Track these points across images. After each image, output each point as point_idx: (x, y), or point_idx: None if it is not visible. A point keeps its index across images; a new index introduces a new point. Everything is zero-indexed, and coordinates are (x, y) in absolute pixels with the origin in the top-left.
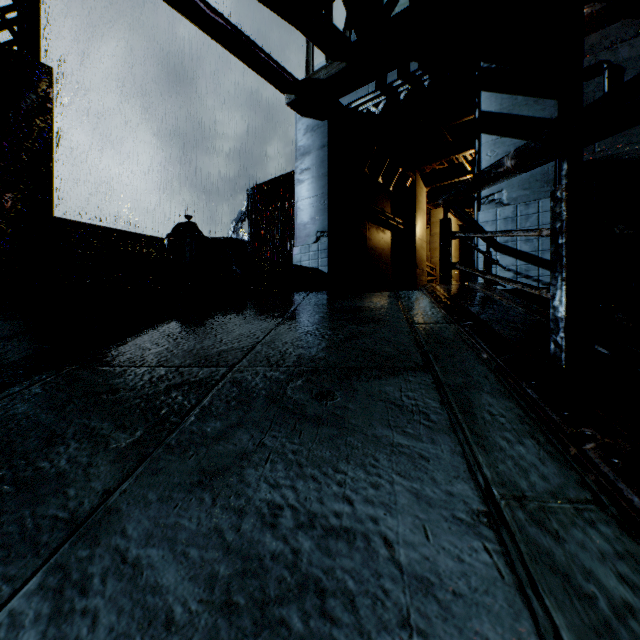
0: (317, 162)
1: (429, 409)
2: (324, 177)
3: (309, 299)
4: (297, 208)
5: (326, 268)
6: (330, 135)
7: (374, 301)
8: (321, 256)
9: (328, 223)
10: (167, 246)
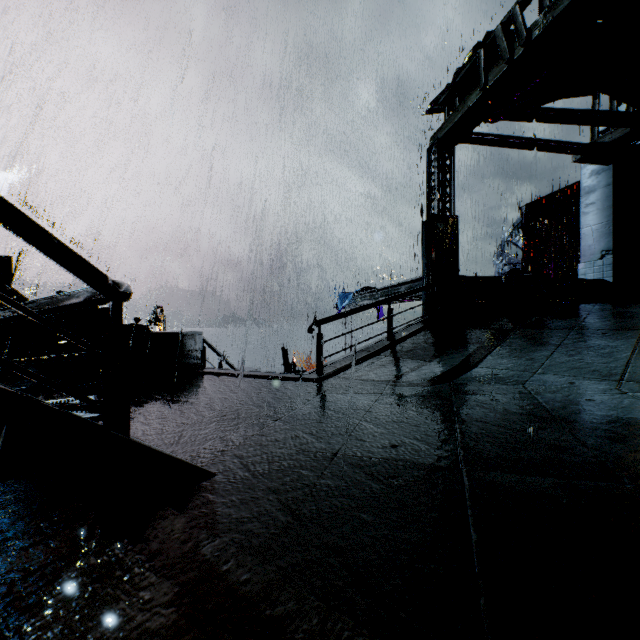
0: (601, 198)
1: (634, 335)
2: (608, 209)
3: (597, 308)
4: (581, 234)
5: (610, 278)
6: (615, 175)
7: (636, 309)
8: (605, 269)
9: (612, 244)
10: (504, 282)
